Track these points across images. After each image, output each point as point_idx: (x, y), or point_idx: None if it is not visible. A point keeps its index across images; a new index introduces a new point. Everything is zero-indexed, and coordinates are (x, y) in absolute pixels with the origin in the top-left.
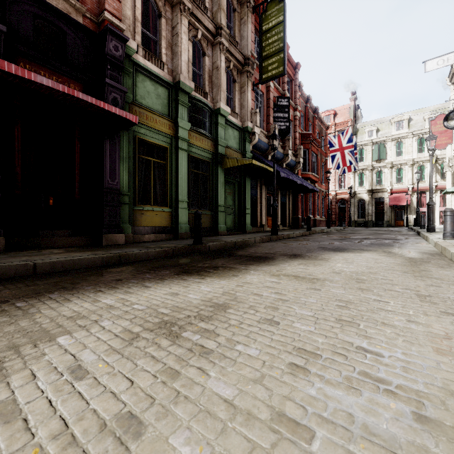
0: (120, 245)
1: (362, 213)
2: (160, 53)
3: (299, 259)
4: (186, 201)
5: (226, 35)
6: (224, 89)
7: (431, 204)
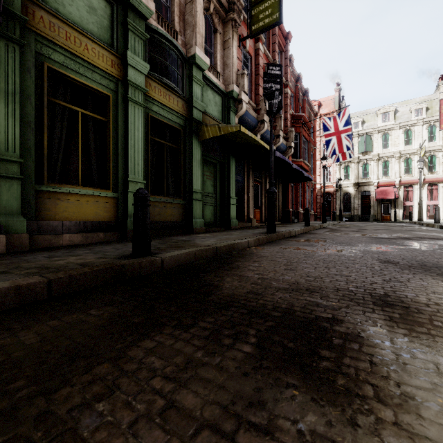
0: None
1: (346, 207)
2: None
3: None
4: (141, 182)
5: None
6: (201, 31)
7: None
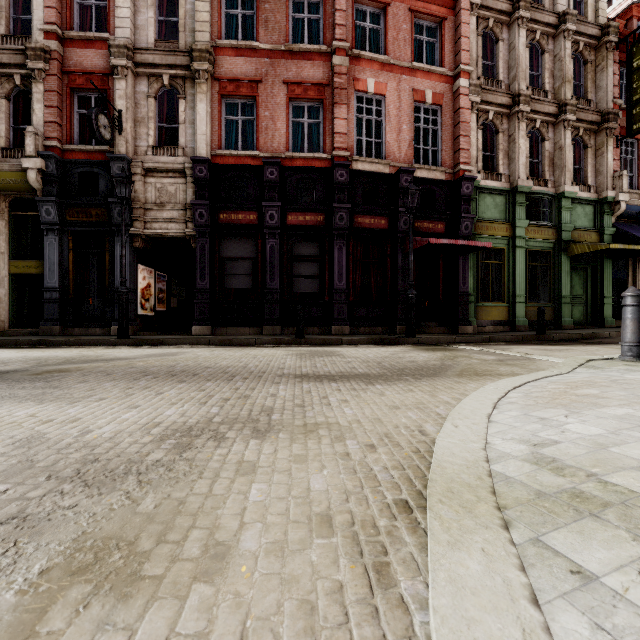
0: (471, 333)
1: None
2: (497, 166)
3: None
4: (523, 296)
5: (573, 107)
6: (570, 167)
7: None
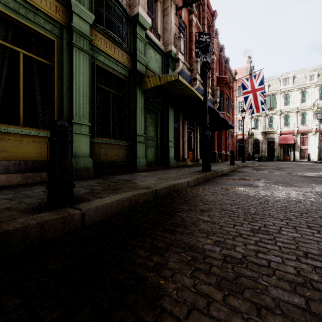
0: None
1: (255, 150)
2: None
3: None
4: (86, 125)
5: None
6: None
7: None
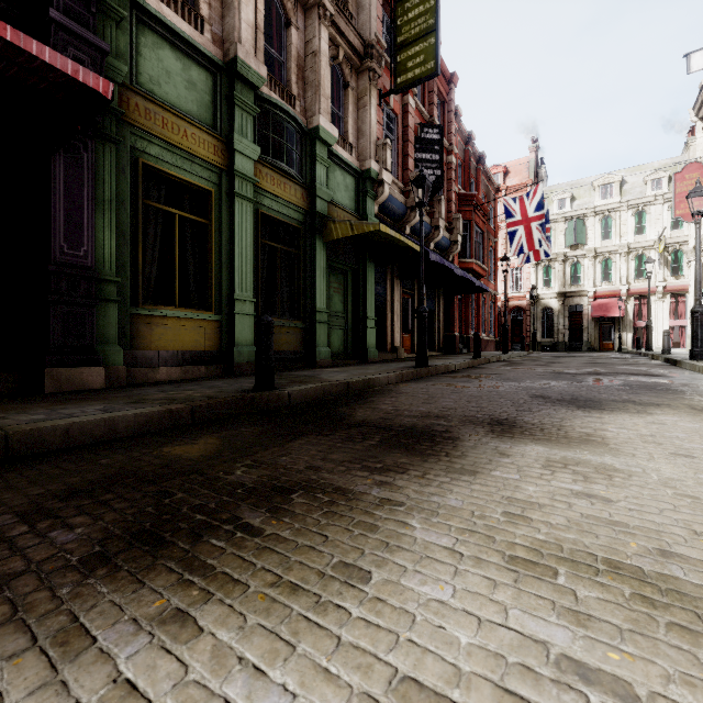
0: (86, 392)
1: (547, 329)
2: None
3: (528, 442)
4: (250, 301)
5: None
6: (327, 92)
7: (699, 311)
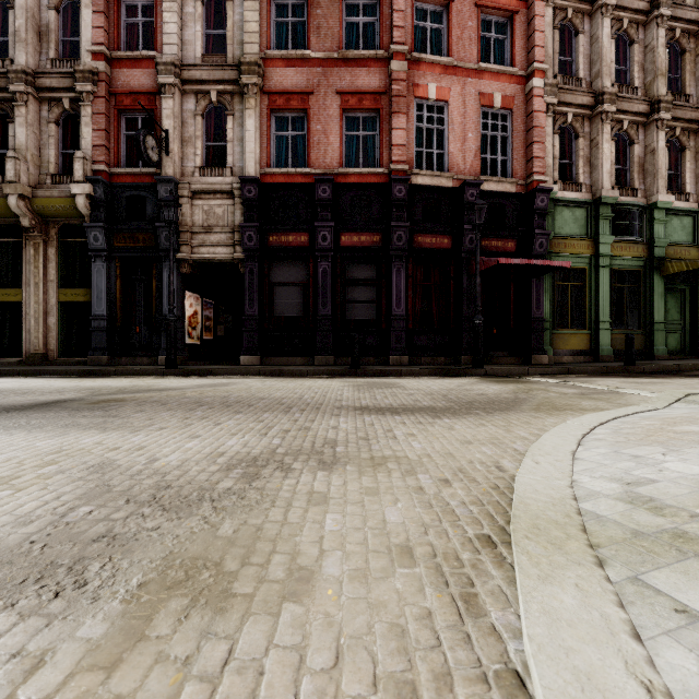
0: (547, 364)
1: None
2: (577, 174)
3: None
4: (607, 322)
5: (667, 105)
6: (664, 173)
7: None
